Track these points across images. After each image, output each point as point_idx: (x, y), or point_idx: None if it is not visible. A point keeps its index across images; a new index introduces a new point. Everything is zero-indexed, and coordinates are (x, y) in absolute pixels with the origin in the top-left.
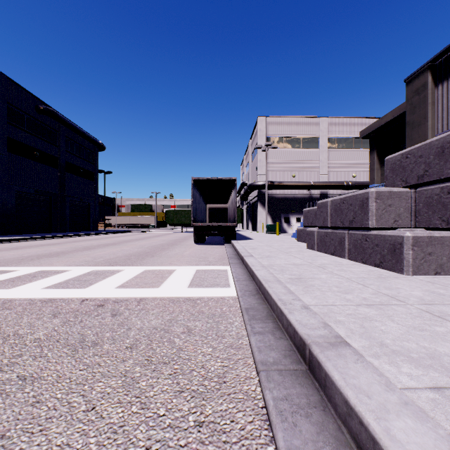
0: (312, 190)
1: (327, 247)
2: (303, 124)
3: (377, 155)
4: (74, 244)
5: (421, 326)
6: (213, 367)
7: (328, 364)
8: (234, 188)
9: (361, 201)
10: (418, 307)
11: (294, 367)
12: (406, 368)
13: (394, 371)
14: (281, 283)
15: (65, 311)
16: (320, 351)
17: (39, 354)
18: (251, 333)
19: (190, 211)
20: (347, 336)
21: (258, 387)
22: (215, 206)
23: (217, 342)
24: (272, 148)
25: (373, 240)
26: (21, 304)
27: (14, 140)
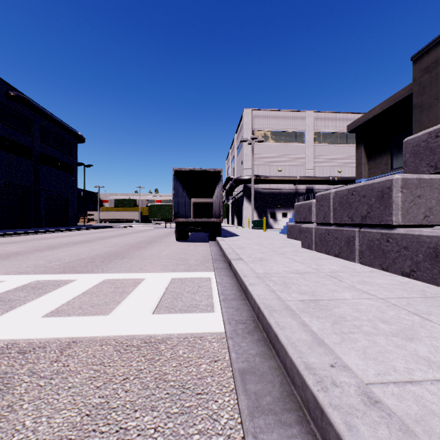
0: (298, 185)
1: (329, 247)
2: (289, 118)
3: (365, 149)
4: (40, 242)
5: None
6: None
7: None
8: (219, 181)
9: (379, 191)
10: None
11: None
12: None
13: None
14: (294, 313)
15: None
16: None
17: None
18: None
19: None
20: None
21: None
22: (200, 200)
23: None
24: (258, 141)
25: (398, 241)
26: None
27: None
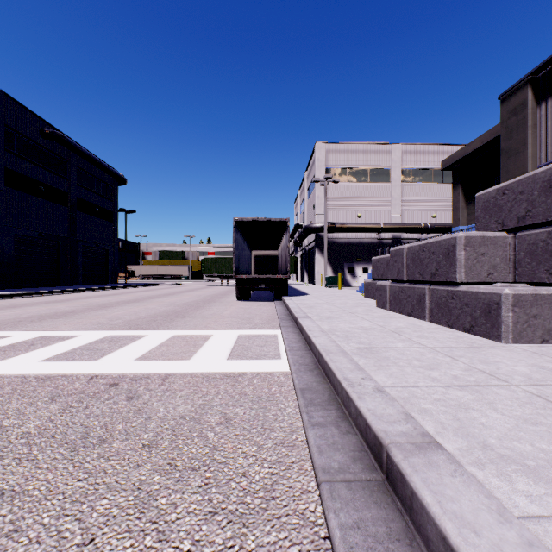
0: (382, 233)
1: (402, 305)
2: (371, 153)
3: (463, 190)
4: (87, 301)
5: (534, 418)
6: (258, 475)
7: (415, 478)
8: (286, 232)
9: (445, 249)
10: (526, 389)
11: (367, 476)
12: (523, 484)
13: (507, 489)
14: (346, 354)
15: (67, 392)
16: (403, 457)
17: (25, 456)
18: (308, 425)
19: (231, 260)
20: (437, 433)
21: (319, 506)
22: (263, 253)
23: (264, 437)
24: (333, 181)
25: (461, 298)
26: (11, 383)
27: (13, 171)
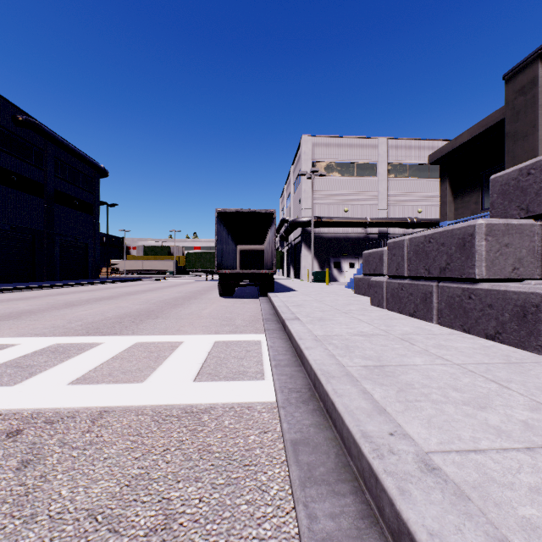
0: (369, 228)
1: (402, 304)
2: (357, 147)
3: (450, 184)
4: (56, 298)
5: None
6: None
7: None
8: (272, 224)
9: (460, 239)
10: None
11: None
12: None
13: None
14: (354, 380)
15: None
16: None
17: None
18: None
19: None
20: None
21: None
22: (248, 248)
23: None
24: (320, 174)
25: (482, 297)
26: None
27: None
